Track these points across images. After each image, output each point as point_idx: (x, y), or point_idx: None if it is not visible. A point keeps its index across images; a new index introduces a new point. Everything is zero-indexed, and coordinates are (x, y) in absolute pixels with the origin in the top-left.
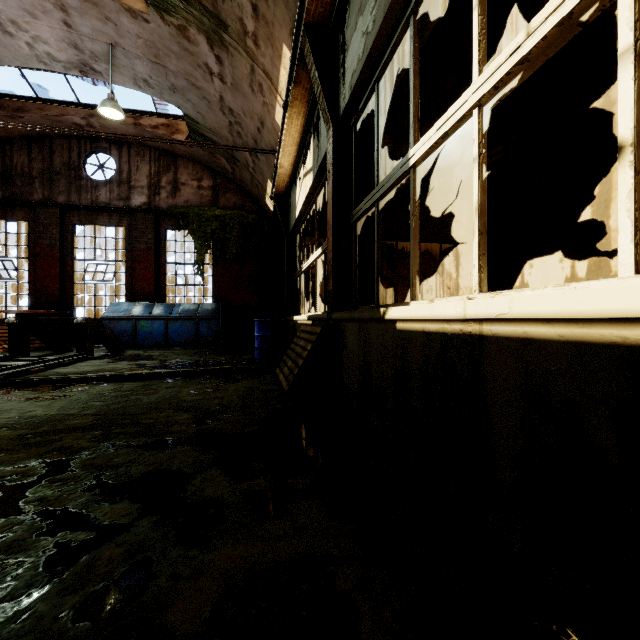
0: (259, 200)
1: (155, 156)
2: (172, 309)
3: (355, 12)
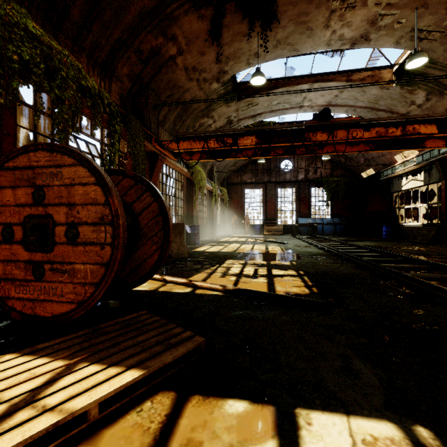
0: (354, 172)
1: (307, 158)
2: (323, 220)
3: None
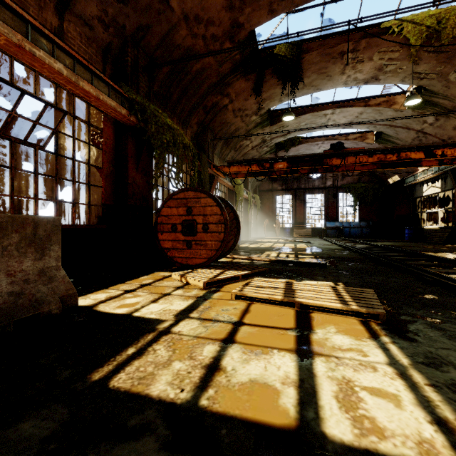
0: (381, 178)
1: None
2: (350, 224)
3: None
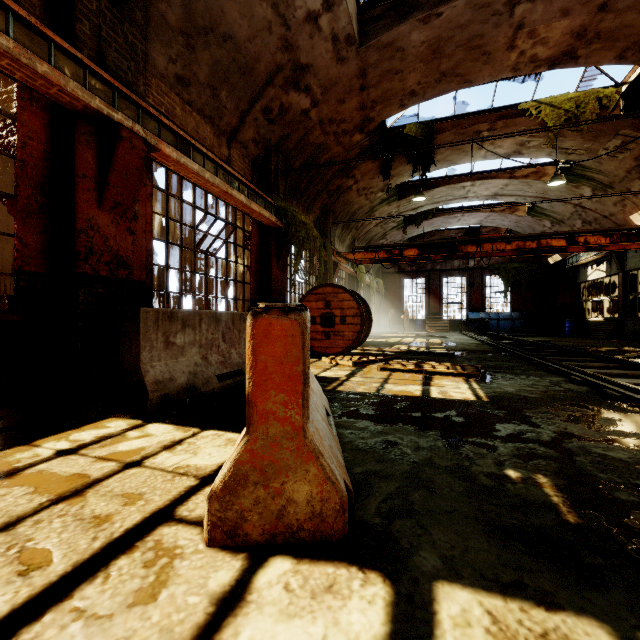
0: (540, 257)
1: None
2: (498, 315)
3: (631, 255)
